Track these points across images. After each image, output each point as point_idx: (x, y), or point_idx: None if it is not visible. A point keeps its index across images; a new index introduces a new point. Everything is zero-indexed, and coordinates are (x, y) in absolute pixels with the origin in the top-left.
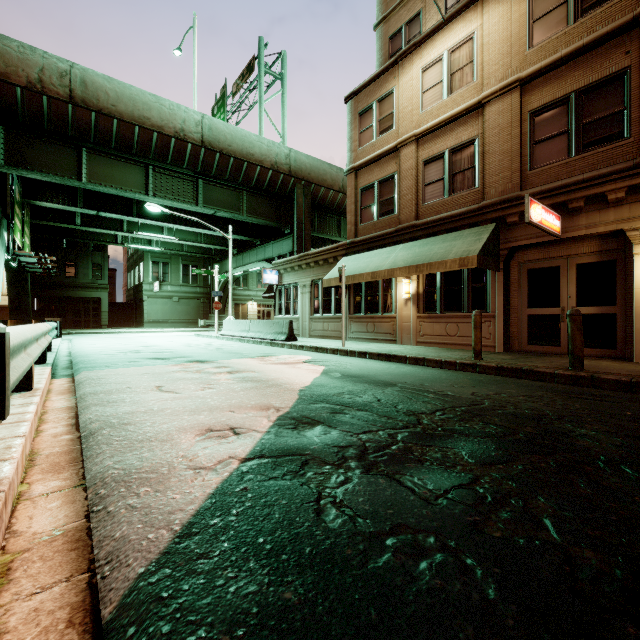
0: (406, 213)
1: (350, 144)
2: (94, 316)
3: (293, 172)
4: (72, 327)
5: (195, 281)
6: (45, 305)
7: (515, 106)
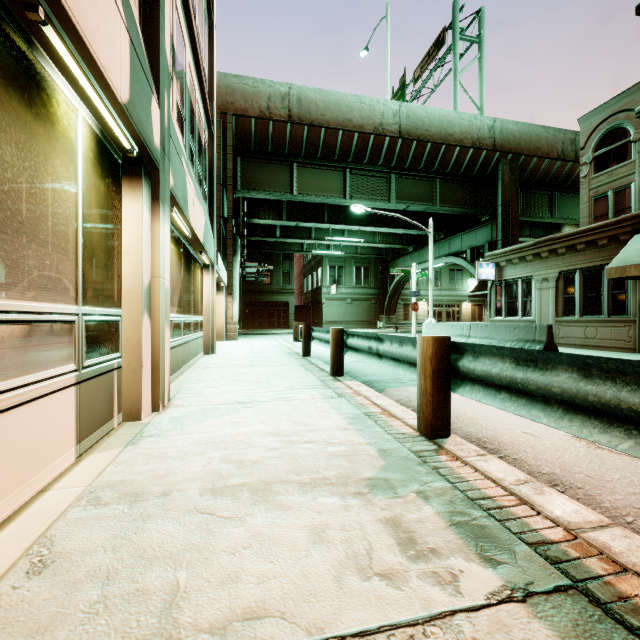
0: None
1: None
2: (283, 318)
3: (498, 146)
4: (268, 327)
5: (366, 282)
6: (249, 309)
7: None
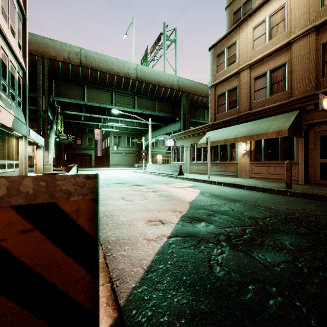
0: (243, 107)
1: (211, 72)
2: (89, 162)
3: (180, 89)
4: (80, 167)
5: (132, 145)
6: (69, 157)
7: (312, 42)
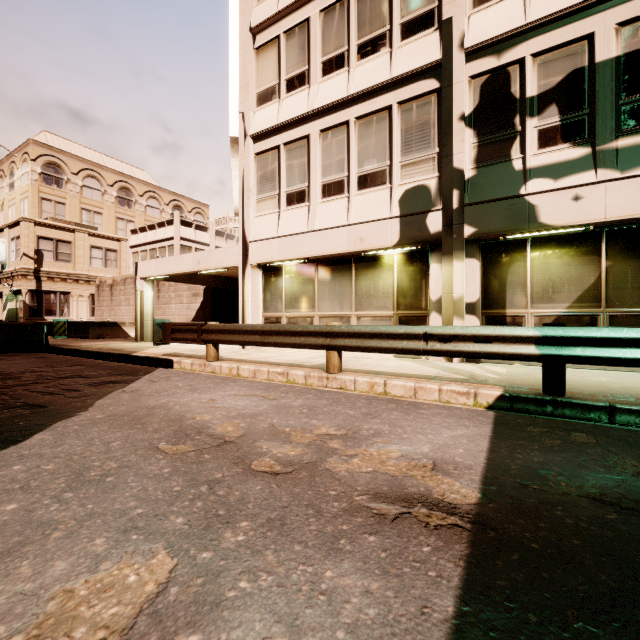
0: None
1: None
2: None
3: None
4: None
5: None
6: None
7: None
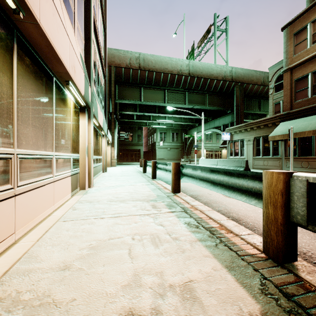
0: None
1: (286, 54)
2: (138, 157)
3: (233, 79)
4: (130, 161)
5: (177, 140)
6: (122, 152)
7: None
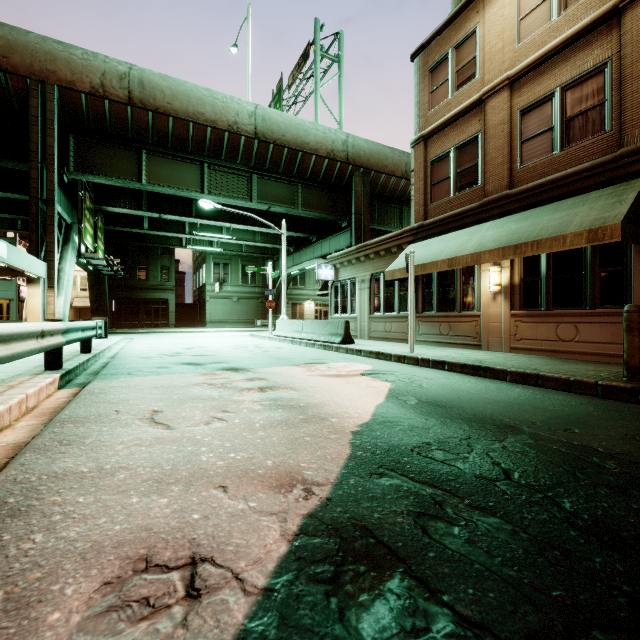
0: (494, 182)
1: (418, 109)
2: (162, 316)
3: (351, 159)
4: (144, 326)
5: (254, 281)
6: (122, 306)
7: None
